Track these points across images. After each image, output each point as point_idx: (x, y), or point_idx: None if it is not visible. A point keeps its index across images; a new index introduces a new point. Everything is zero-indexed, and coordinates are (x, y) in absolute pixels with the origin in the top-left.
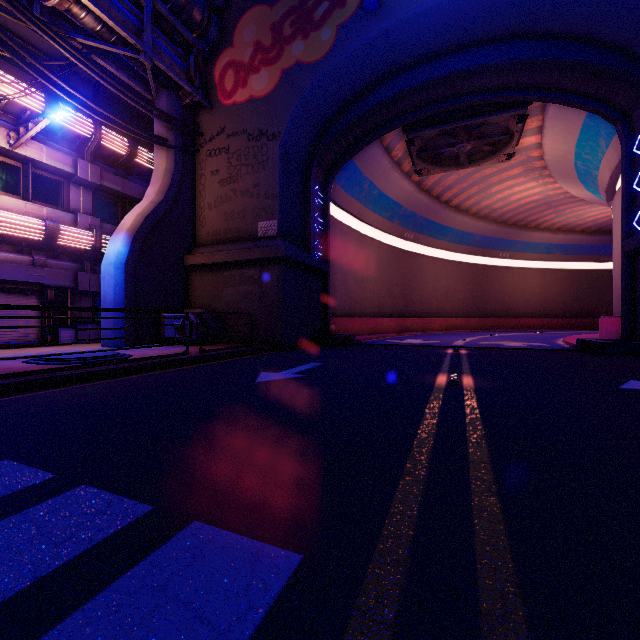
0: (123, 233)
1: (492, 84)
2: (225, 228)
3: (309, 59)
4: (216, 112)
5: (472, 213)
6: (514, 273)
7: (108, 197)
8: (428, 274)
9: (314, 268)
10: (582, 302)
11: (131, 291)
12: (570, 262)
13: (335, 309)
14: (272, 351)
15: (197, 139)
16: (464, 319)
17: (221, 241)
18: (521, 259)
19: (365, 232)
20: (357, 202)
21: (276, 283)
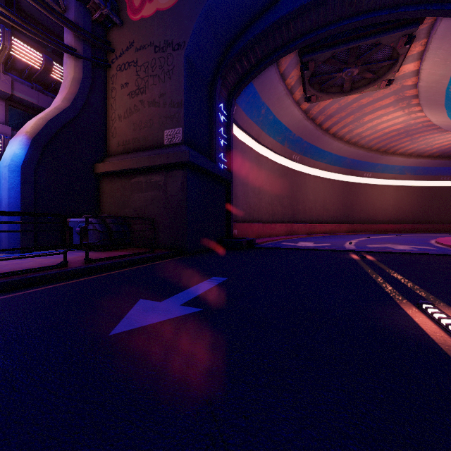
0: (21, 135)
1: None
2: (133, 138)
3: None
4: (125, 28)
5: (345, 140)
6: (375, 189)
7: (24, 109)
8: (310, 189)
9: (218, 176)
10: (426, 211)
11: (29, 195)
12: (417, 181)
13: (237, 216)
14: (175, 257)
15: (108, 55)
16: (337, 224)
17: (130, 150)
18: (380, 178)
19: (261, 152)
20: (255, 125)
21: (180, 188)
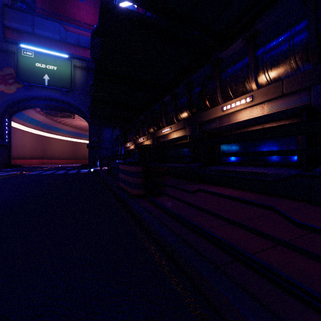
0: None
1: (63, 107)
2: None
3: (7, 92)
4: None
5: (70, 125)
6: None
7: None
8: (54, 144)
9: (6, 145)
10: None
11: None
12: None
13: (12, 156)
14: None
15: None
16: (69, 160)
17: None
18: None
19: (25, 129)
20: (22, 121)
21: None
